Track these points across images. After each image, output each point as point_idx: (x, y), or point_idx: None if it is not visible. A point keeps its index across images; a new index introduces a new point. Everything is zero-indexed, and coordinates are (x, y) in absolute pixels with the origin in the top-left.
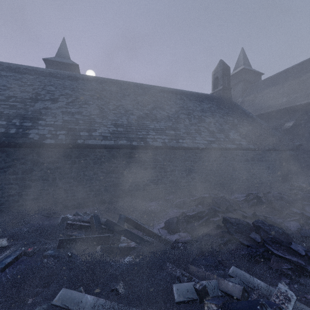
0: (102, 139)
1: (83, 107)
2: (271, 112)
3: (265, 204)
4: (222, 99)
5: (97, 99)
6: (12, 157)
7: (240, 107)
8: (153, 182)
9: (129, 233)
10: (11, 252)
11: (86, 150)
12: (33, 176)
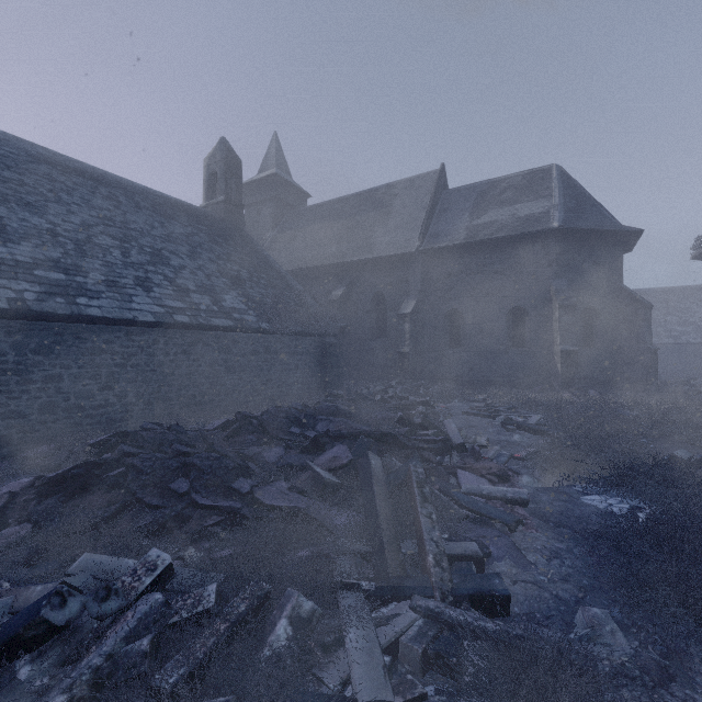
0: None
1: None
2: (314, 267)
3: (256, 428)
4: (224, 223)
5: None
6: None
7: (259, 248)
8: None
9: None
10: None
11: None
12: None
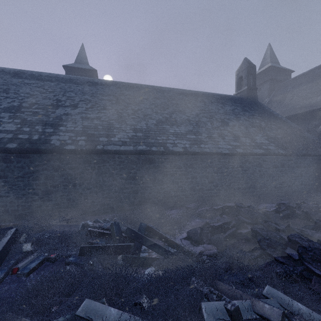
0: (121, 145)
1: (102, 112)
2: (303, 113)
3: (300, 215)
4: (246, 100)
5: (116, 103)
6: (35, 163)
7: (267, 109)
8: (173, 189)
9: (150, 242)
10: (35, 257)
11: (105, 156)
12: (54, 182)
